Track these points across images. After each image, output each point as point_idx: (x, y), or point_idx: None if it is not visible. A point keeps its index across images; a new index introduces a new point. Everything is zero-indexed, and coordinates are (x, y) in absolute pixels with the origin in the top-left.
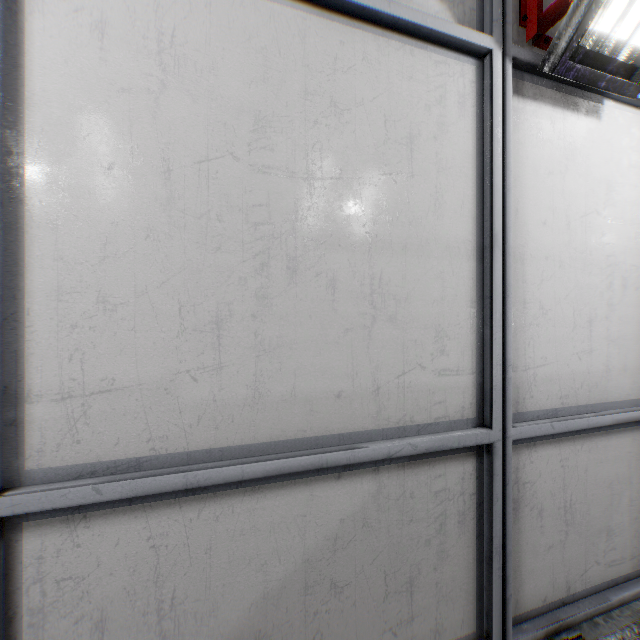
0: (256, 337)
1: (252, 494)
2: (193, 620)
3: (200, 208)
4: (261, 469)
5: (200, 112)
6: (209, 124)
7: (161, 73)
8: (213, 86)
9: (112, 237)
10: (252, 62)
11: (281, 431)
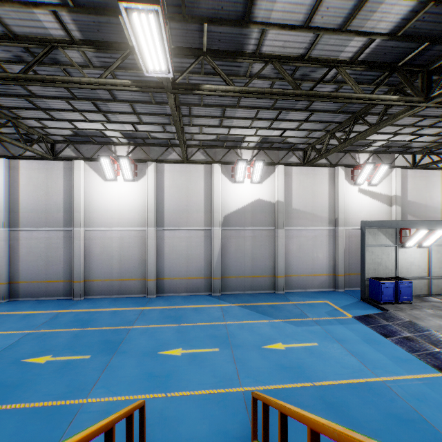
0: (441, 269)
1: (441, 279)
2: (438, 286)
3: (438, 260)
4: None
5: (438, 254)
6: (439, 255)
7: (436, 252)
8: (439, 252)
9: (434, 263)
10: (441, 250)
11: None
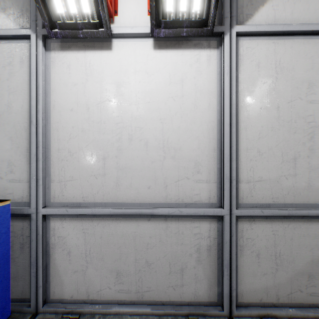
0: (308, 164)
1: (306, 222)
2: (286, 262)
3: (288, 119)
4: (314, 212)
5: (288, 85)
6: (291, 89)
7: (276, 74)
8: (293, 75)
9: (261, 131)
10: (306, 63)
11: (317, 200)
